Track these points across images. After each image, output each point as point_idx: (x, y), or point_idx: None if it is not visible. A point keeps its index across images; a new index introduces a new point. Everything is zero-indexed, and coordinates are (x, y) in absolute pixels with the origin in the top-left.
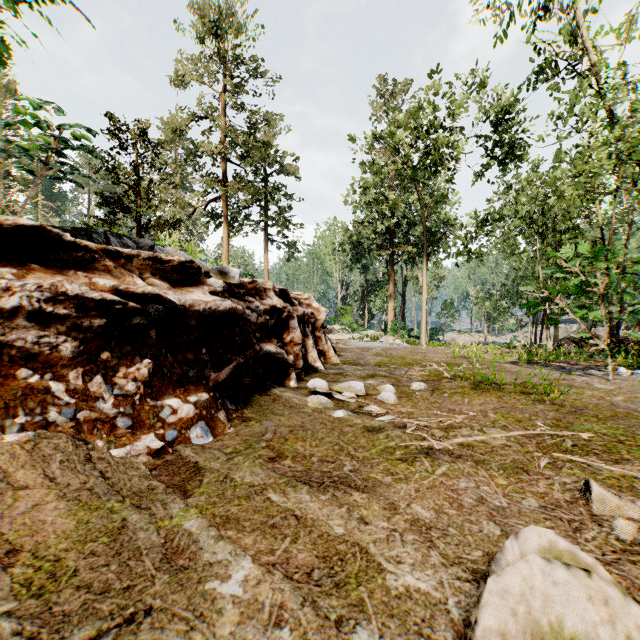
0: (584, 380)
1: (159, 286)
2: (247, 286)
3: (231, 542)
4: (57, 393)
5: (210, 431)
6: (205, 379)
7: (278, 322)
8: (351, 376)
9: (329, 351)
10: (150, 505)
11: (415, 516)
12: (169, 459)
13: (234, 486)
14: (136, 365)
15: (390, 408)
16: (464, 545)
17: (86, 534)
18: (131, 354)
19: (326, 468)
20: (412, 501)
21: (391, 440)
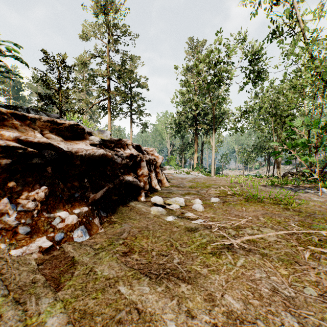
0: (305, 195)
1: (54, 139)
2: (116, 142)
3: None
4: None
5: (87, 232)
6: (86, 198)
7: (134, 163)
8: (176, 194)
9: (164, 179)
10: (27, 299)
11: (229, 307)
12: (55, 254)
13: (95, 279)
14: (36, 190)
15: (200, 214)
16: None
17: None
18: (32, 183)
19: (161, 261)
20: (224, 292)
21: (203, 238)
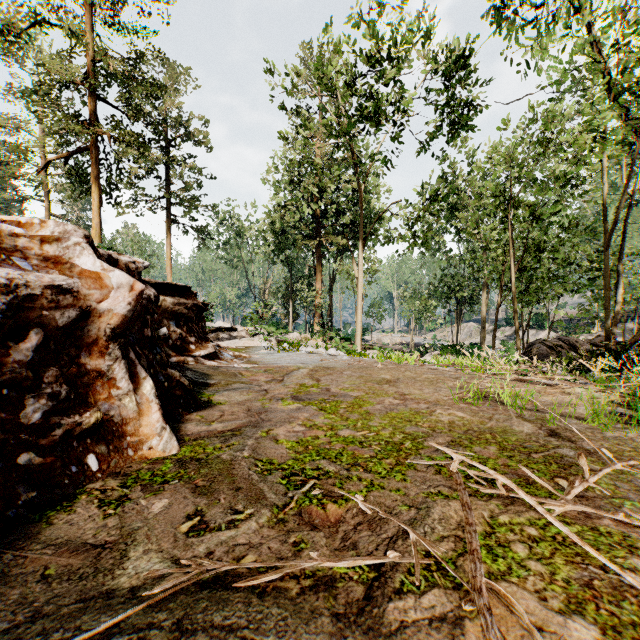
0: None
1: None
2: None
3: None
4: None
5: None
6: None
7: None
8: None
9: (142, 416)
10: None
11: None
12: None
13: None
14: None
15: None
16: None
17: None
18: None
19: None
20: None
21: None
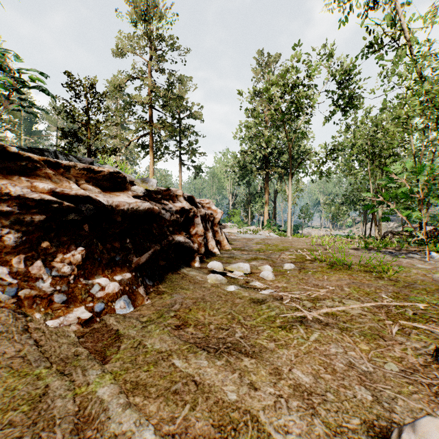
0: (408, 261)
1: (91, 190)
2: (163, 193)
3: (137, 409)
4: (2, 275)
5: (131, 303)
6: (128, 262)
7: (186, 219)
8: (239, 259)
9: (223, 241)
10: (72, 371)
11: (297, 381)
12: (96, 327)
13: (145, 352)
14: (71, 252)
15: (269, 283)
16: (342, 412)
17: (10, 402)
18: (67, 243)
19: (221, 335)
20: (293, 366)
21: (272, 310)
